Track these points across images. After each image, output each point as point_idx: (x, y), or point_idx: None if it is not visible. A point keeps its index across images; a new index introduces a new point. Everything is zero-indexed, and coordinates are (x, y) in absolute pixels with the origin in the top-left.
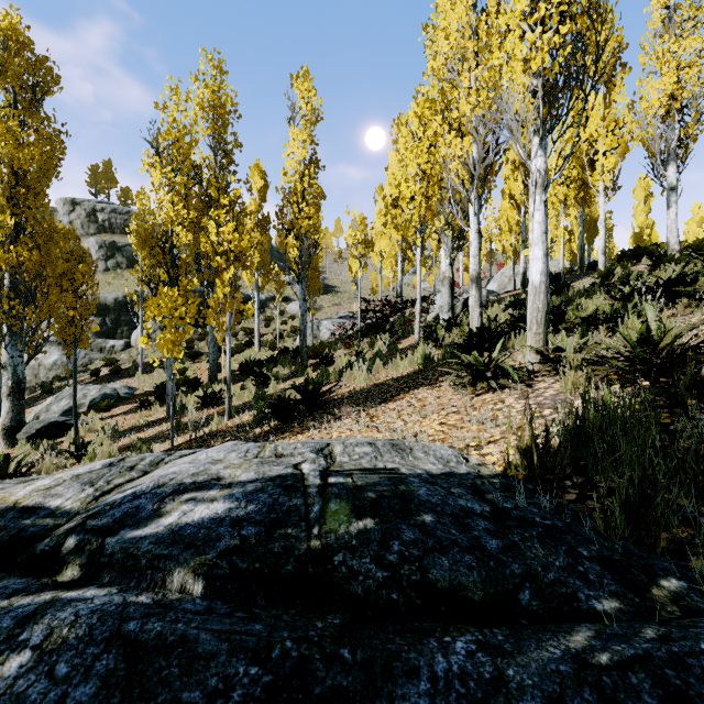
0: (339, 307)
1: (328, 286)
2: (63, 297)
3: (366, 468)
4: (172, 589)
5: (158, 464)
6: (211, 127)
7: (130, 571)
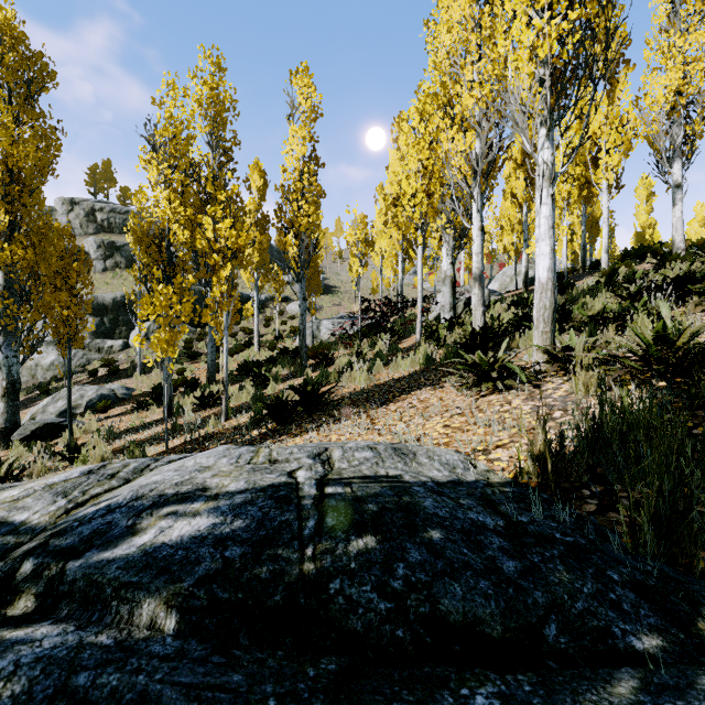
0: (339, 307)
1: (328, 286)
2: (57, 296)
3: (367, 475)
4: (140, 624)
5: (143, 471)
6: (210, 124)
7: (92, 602)
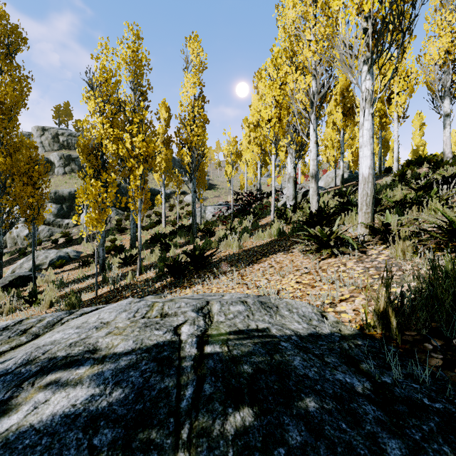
0: (218, 198)
1: (211, 184)
2: (24, 189)
3: (240, 329)
4: None
5: (54, 325)
6: (132, 75)
7: None
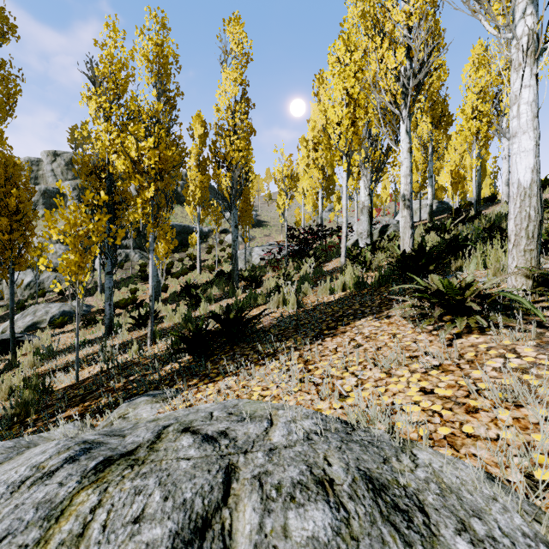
0: (268, 237)
1: (260, 221)
2: None
3: None
4: None
5: None
6: (155, 75)
7: None
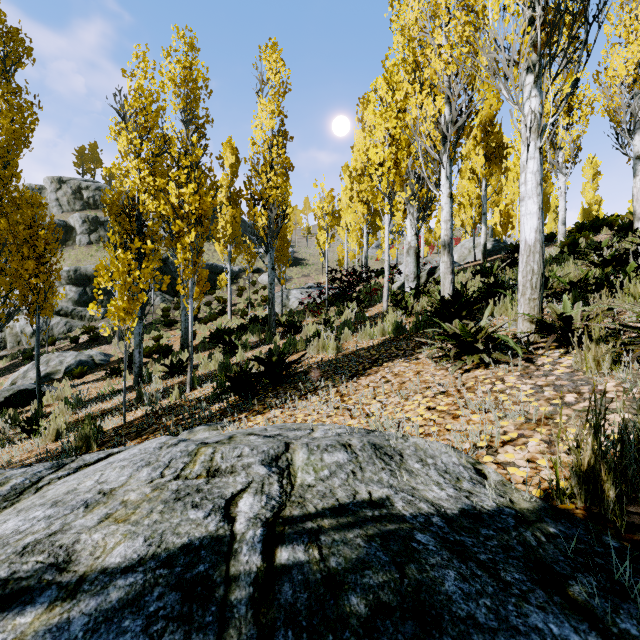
0: (307, 278)
1: (297, 259)
2: (24, 264)
3: (342, 503)
4: None
5: (22, 494)
6: (183, 101)
7: None
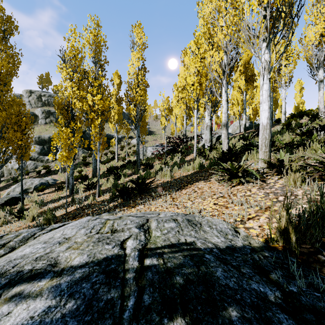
0: (156, 141)
1: (151, 131)
2: (15, 134)
3: (173, 243)
4: None
5: (28, 240)
6: (93, 52)
7: None
